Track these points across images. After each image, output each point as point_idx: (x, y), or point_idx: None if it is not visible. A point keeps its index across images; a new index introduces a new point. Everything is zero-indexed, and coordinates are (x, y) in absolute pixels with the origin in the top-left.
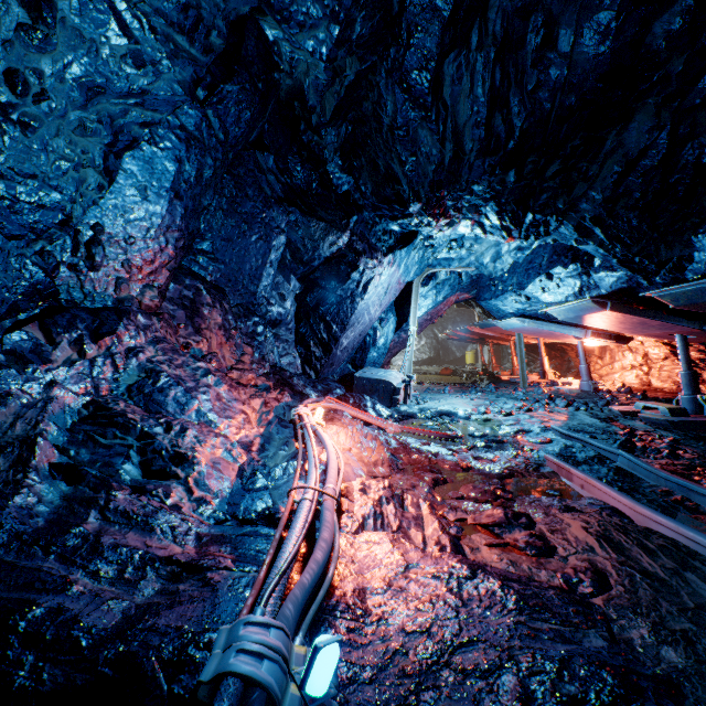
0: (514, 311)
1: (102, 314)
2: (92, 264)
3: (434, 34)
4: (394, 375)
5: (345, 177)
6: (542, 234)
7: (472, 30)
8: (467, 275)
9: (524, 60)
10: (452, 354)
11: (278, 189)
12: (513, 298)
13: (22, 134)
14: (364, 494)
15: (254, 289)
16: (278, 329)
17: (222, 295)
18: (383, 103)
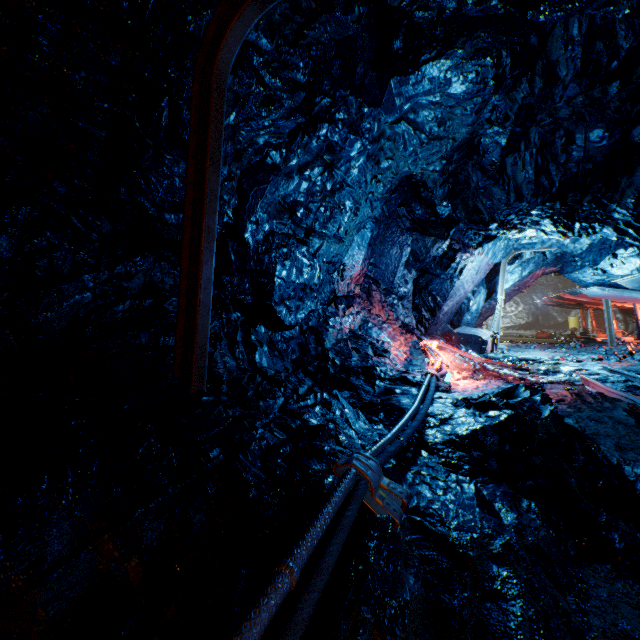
0: (594, 281)
1: (348, 299)
2: (342, 279)
3: (497, 152)
4: (483, 332)
5: (447, 208)
6: (590, 233)
7: (520, 143)
8: (550, 253)
9: (556, 150)
10: (553, 319)
11: (407, 224)
12: (591, 271)
13: (341, 243)
14: (458, 374)
15: (392, 280)
16: (402, 301)
17: (378, 284)
18: (470, 177)
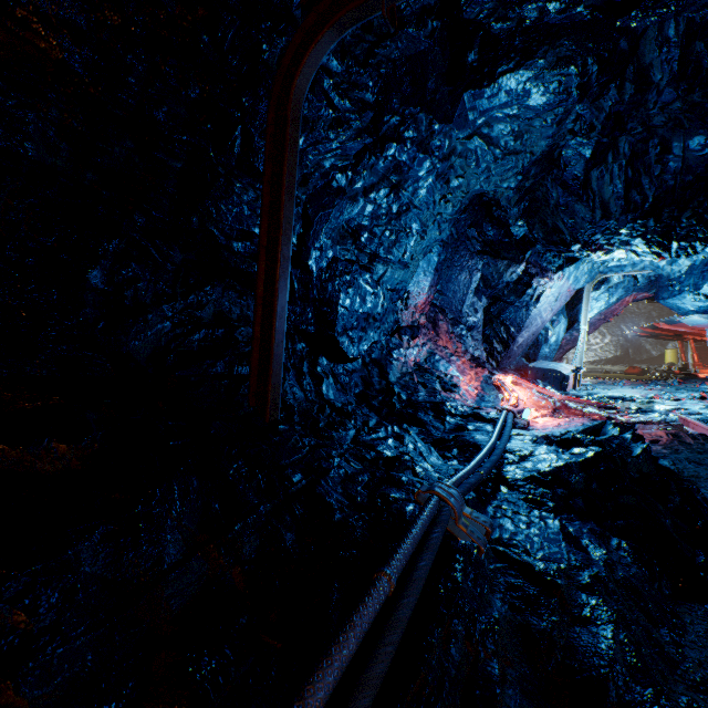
0: (695, 309)
1: (412, 329)
2: (406, 307)
3: (580, 165)
4: (564, 367)
5: (522, 228)
6: (690, 254)
7: (608, 154)
8: (643, 276)
9: (649, 160)
10: (646, 353)
11: (477, 246)
12: (691, 297)
13: (406, 269)
14: (536, 412)
15: (460, 308)
16: (471, 332)
17: (445, 314)
18: (549, 193)
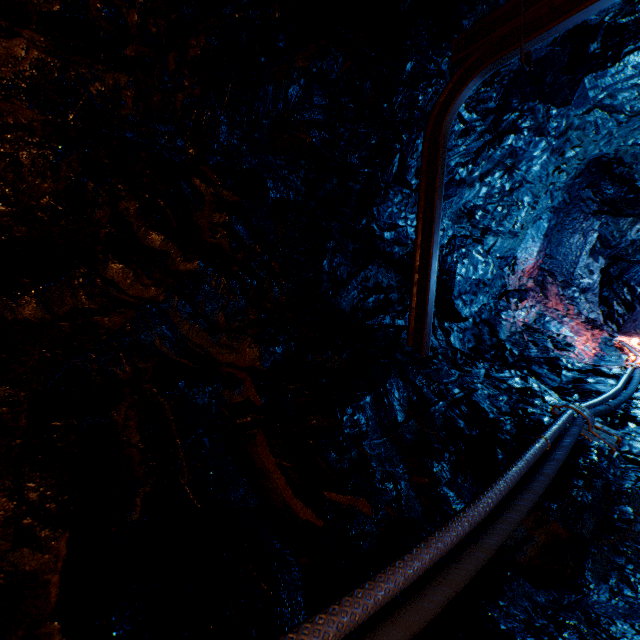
0: None
1: (520, 292)
2: (513, 273)
3: None
4: None
5: None
6: None
7: None
8: None
9: None
10: None
11: (593, 207)
12: None
13: (514, 238)
14: None
15: (572, 270)
16: (585, 294)
17: (554, 277)
18: None
